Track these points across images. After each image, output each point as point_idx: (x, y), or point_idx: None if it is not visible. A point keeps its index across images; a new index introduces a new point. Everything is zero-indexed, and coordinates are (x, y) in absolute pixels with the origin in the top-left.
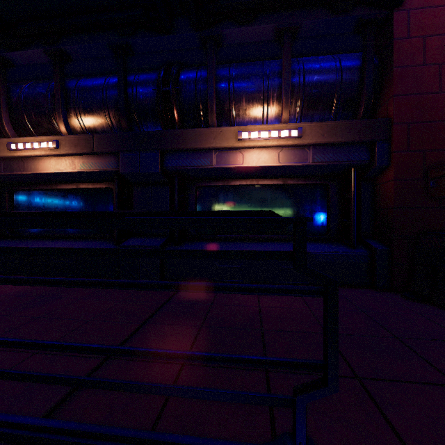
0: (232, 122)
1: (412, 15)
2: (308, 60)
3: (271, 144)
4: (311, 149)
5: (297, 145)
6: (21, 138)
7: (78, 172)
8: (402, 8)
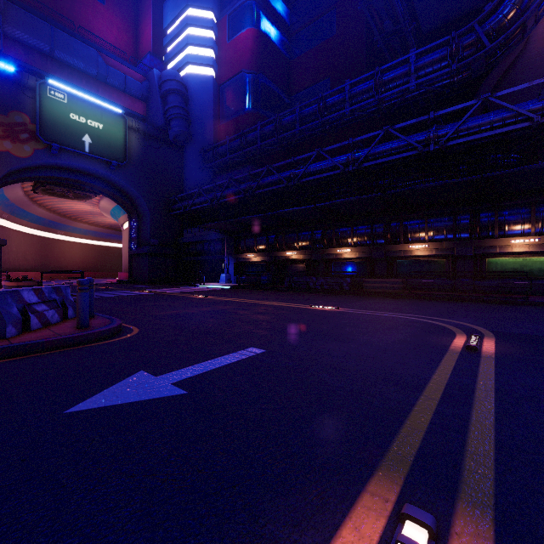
0: (505, 233)
1: None
2: None
3: (525, 244)
4: None
5: (538, 244)
6: (413, 244)
7: (435, 254)
8: None
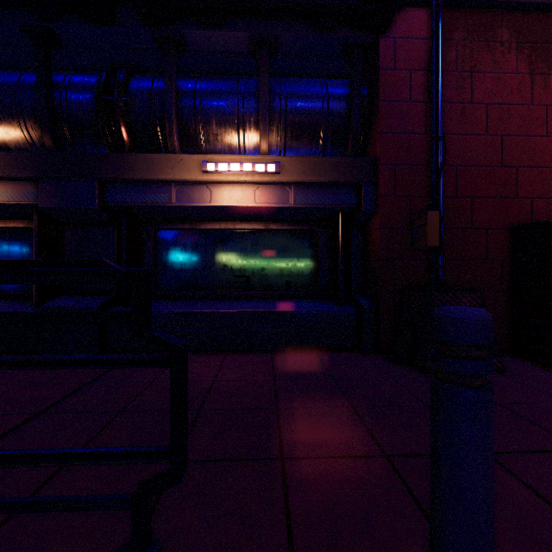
0: (201, 148)
1: (399, 45)
2: (292, 82)
3: (244, 179)
4: (292, 188)
5: (276, 183)
6: None
7: None
8: (389, 35)
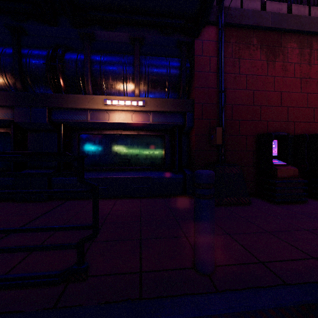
0: (104, 91)
1: (204, 43)
2: (151, 59)
3: (126, 109)
4: (151, 113)
5: (143, 111)
6: None
7: None
8: (199, 39)
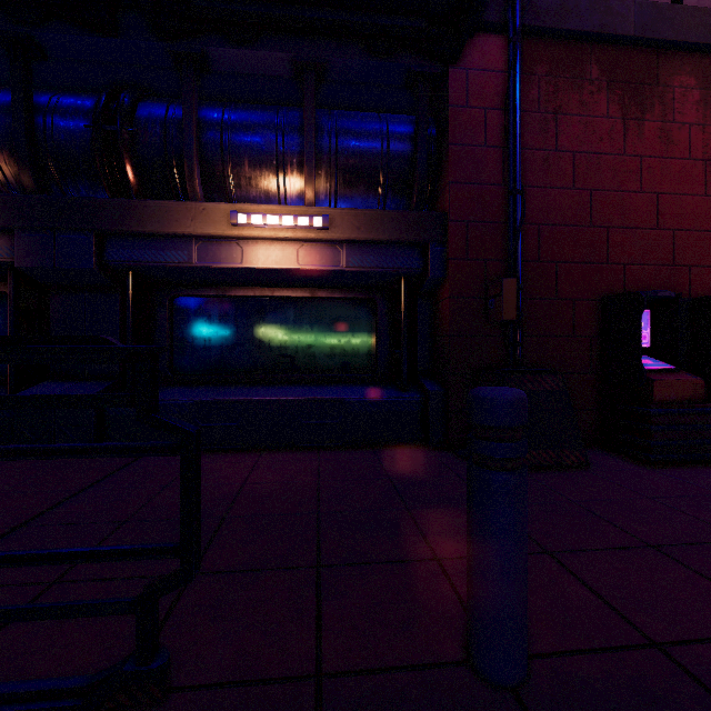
0: (230, 195)
1: (472, 77)
2: (344, 116)
3: (284, 235)
4: (344, 247)
5: (324, 240)
6: None
7: None
8: (460, 66)
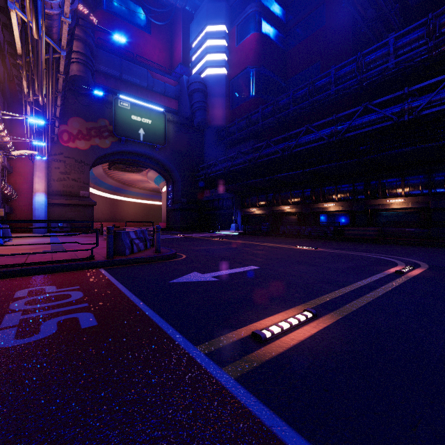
0: None
1: None
2: None
3: None
4: None
5: None
6: (390, 198)
7: (411, 207)
8: None
